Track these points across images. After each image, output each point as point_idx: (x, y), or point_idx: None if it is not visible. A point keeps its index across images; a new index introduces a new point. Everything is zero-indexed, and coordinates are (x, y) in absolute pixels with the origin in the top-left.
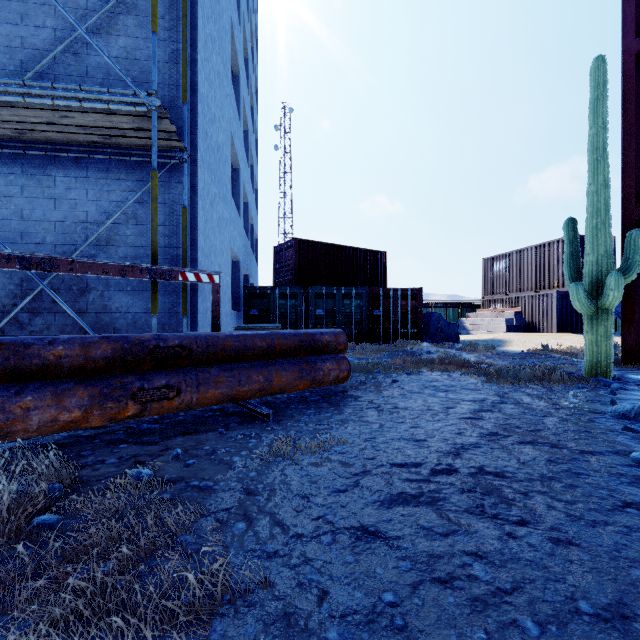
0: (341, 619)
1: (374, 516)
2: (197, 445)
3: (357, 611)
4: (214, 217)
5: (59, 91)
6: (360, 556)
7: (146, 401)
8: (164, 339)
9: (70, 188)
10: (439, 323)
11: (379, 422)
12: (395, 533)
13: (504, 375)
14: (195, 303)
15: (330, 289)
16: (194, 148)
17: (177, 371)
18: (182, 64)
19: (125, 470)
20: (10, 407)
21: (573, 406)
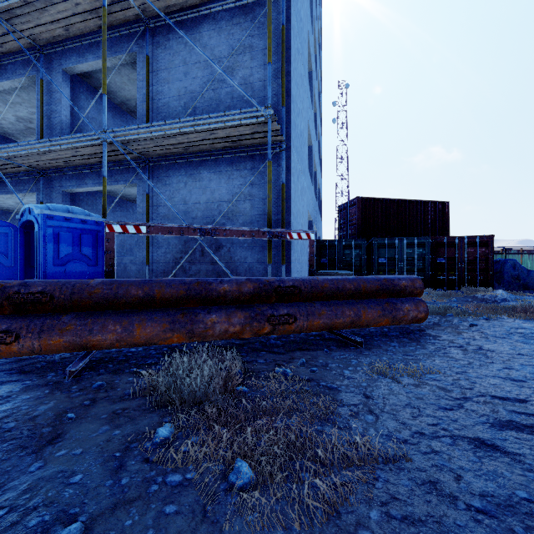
0: (481, 497)
1: (487, 433)
2: (313, 358)
3: (494, 496)
4: (299, 188)
5: (213, 119)
6: (483, 459)
7: (275, 324)
8: (283, 281)
9: (211, 180)
10: (515, 270)
11: (466, 359)
12: (514, 450)
13: None
14: (289, 254)
15: (392, 239)
16: (288, 138)
17: (293, 304)
18: (281, 78)
19: (275, 368)
20: (206, 320)
21: None
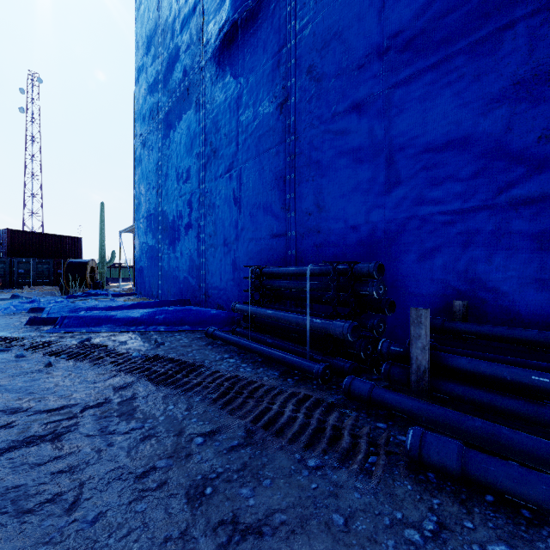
0: None
1: None
2: None
3: None
4: None
5: None
6: None
7: None
8: None
9: None
10: None
11: None
12: None
13: None
14: None
15: (28, 259)
16: None
17: None
18: None
19: None
20: None
21: None
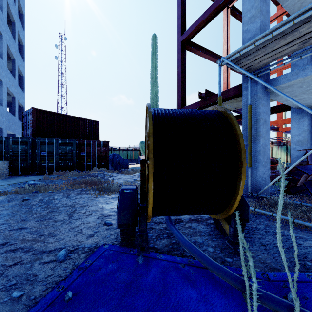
0: None
1: None
2: None
3: None
4: None
5: None
6: None
7: None
8: None
9: None
10: (118, 159)
11: None
12: None
13: (103, 189)
14: None
15: (51, 139)
16: None
17: None
18: None
19: None
20: None
21: (110, 208)
